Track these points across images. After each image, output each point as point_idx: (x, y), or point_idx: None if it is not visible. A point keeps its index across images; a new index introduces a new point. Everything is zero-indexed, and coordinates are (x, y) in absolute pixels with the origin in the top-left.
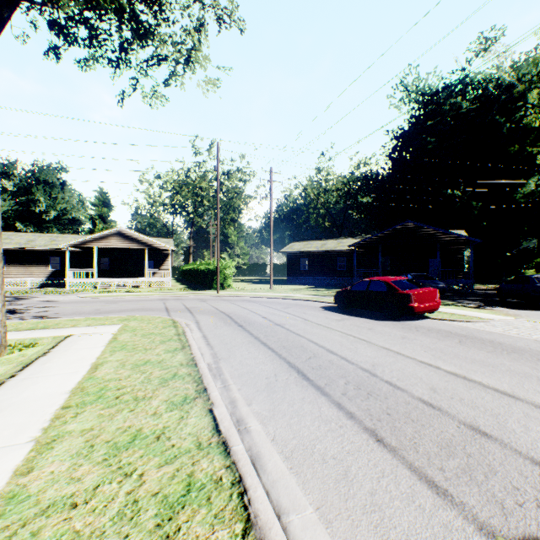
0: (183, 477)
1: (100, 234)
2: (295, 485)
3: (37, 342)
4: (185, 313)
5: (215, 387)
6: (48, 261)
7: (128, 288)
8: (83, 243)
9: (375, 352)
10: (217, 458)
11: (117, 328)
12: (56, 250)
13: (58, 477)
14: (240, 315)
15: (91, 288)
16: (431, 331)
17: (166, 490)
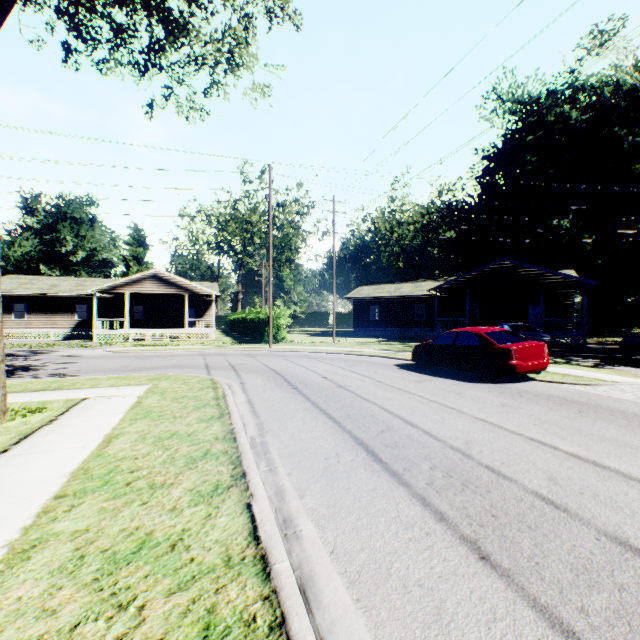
0: (200, 613)
1: (133, 277)
2: (364, 630)
3: (46, 406)
4: (228, 371)
5: (257, 471)
6: (74, 310)
7: (165, 340)
8: (113, 288)
9: (467, 424)
10: (251, 583)
11: (144, 390)
12: (83, 296)
13: (26, 607)
14: (294, 375)
15: (122, 340)
16: (539, 397)
17: (173, 636)
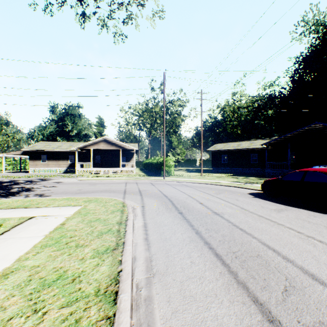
0: None
1: (94, 141)
2: None
3: (5, 222)
4: (136, 195)
5: None
6: (68, 158)
7: (110, 174)
8: (84, 146)
9: None
10: None
11: (75, 210)
12: (72, 151)
13: None
14: (179, 200)
15: (89, 173)
16: None
17: None
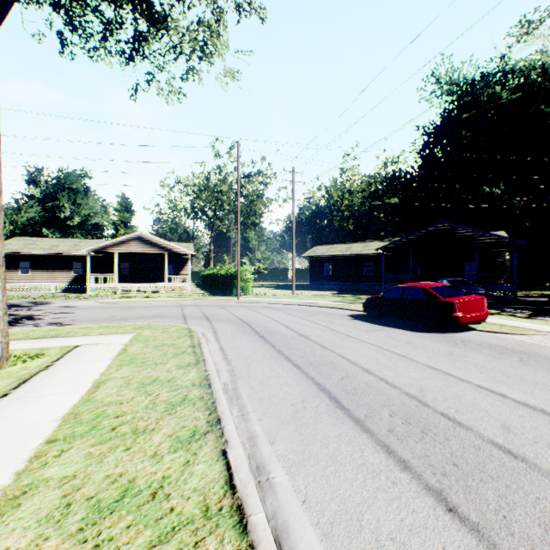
0: None
1: (121, 238)
2: None
3: (44, 352)
4: (202, 321)
5: (231, 418)
6: (71, 267)
7: (148, 293)
8: (103, 248)
9: (419, 372)
10: (229, 536)
11: (129, 338)
12: (79, 255)
13: None
14: (260, 324)
15: (112, 293)
16: (481, 346)
17: None
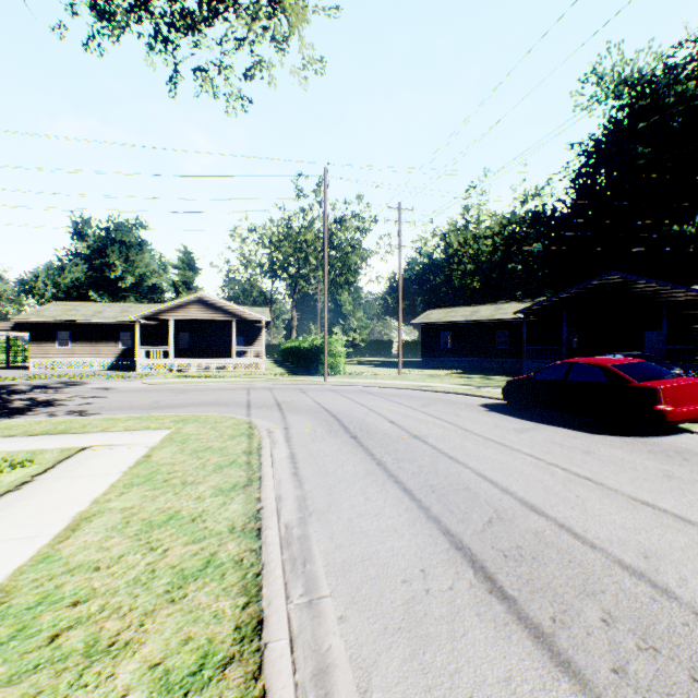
0: None
1: (177, 301)
2: None
3: (36, 457)
4: (272, 411)
5: (283, 618)
6: (118, 338)
7: (211, 371)
8: (156, 314)
9: (627, 513)
10: None
11: (162, 436)
12: (127, 323)
13: None
14: (353, 417)
15: (166, 371)
16: None
17: None
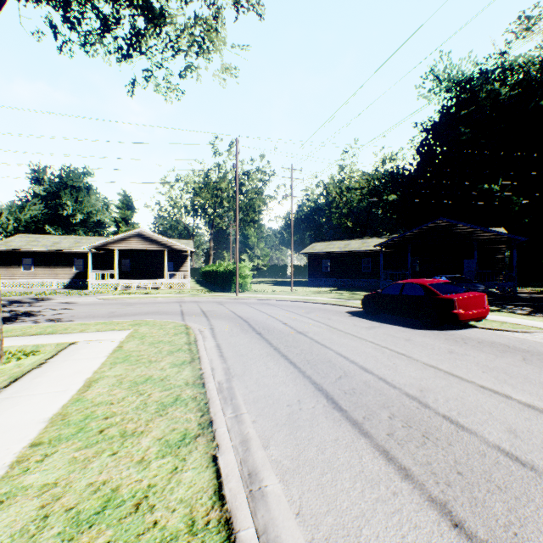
0: None
1: (121, 235)
2: None
3: (39, 349)
4: (200, 317)
5: (223, 420)
6: (72, 263)
7: (148, 289)
8: (104, 245)
9: (419, 371)
10: None
11: (126, 334)
12: (80, 252)
13: None
14: (258, 321)
15: (112, 289)
16: (483, 343)
17: None
